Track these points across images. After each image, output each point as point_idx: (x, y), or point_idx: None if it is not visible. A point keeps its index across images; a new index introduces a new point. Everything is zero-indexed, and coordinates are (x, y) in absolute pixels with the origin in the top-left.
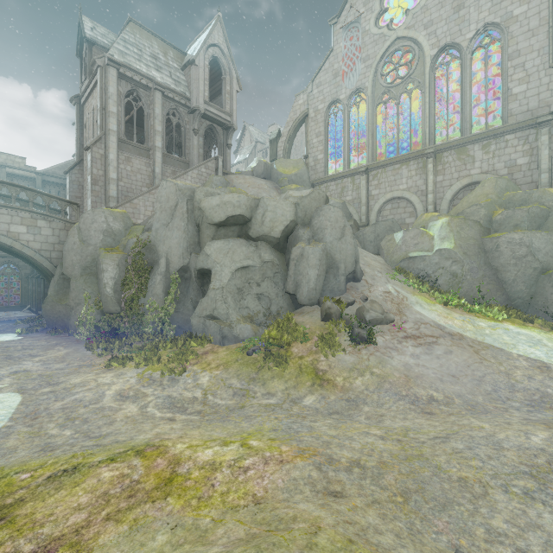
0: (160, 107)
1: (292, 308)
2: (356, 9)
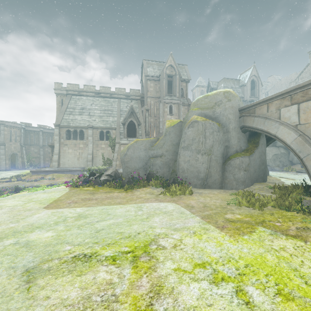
0: None
1: (290, 164)
2: None
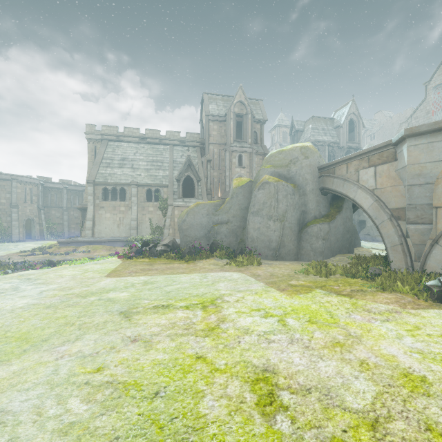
0: (327, 152)
1: None
2: (441, 77)
